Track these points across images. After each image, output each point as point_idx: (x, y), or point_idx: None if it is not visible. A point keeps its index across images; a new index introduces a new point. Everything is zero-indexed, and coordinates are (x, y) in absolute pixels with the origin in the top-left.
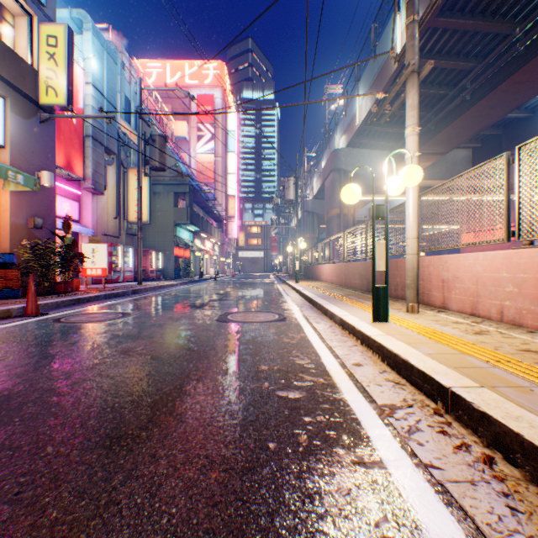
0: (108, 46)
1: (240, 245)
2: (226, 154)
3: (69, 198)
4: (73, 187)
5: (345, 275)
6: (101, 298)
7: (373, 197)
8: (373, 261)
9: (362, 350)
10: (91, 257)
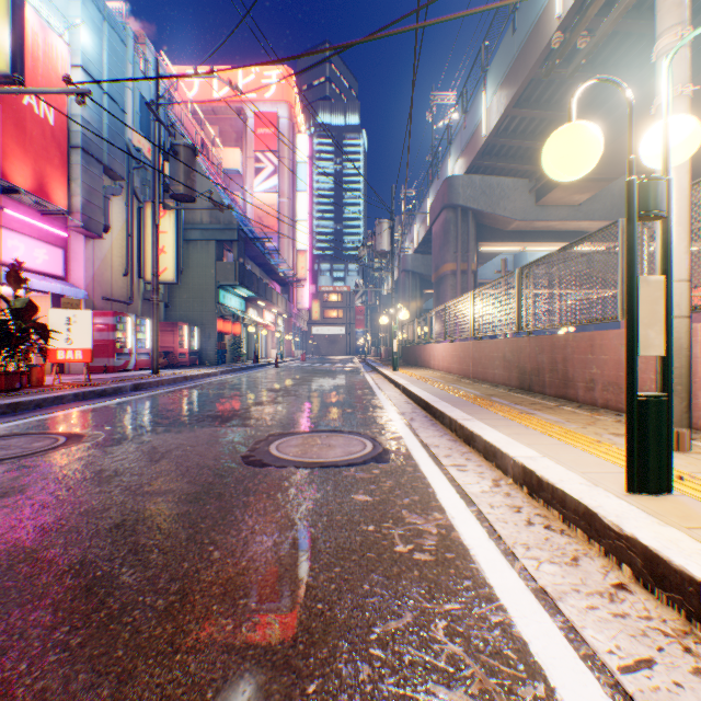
0: (111, 15)
1: (314, 318)
2: (294, 193)
3: (46, 242)
4: (54, 225)
5: (473, 360)
6: (67, 399)
7: (632, 158)
8: (633, 328)
9: (673, 625)
10: (64, 331)
